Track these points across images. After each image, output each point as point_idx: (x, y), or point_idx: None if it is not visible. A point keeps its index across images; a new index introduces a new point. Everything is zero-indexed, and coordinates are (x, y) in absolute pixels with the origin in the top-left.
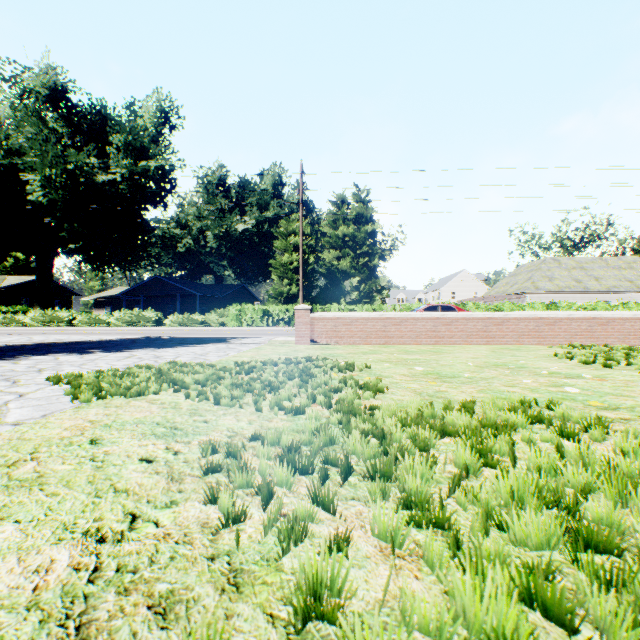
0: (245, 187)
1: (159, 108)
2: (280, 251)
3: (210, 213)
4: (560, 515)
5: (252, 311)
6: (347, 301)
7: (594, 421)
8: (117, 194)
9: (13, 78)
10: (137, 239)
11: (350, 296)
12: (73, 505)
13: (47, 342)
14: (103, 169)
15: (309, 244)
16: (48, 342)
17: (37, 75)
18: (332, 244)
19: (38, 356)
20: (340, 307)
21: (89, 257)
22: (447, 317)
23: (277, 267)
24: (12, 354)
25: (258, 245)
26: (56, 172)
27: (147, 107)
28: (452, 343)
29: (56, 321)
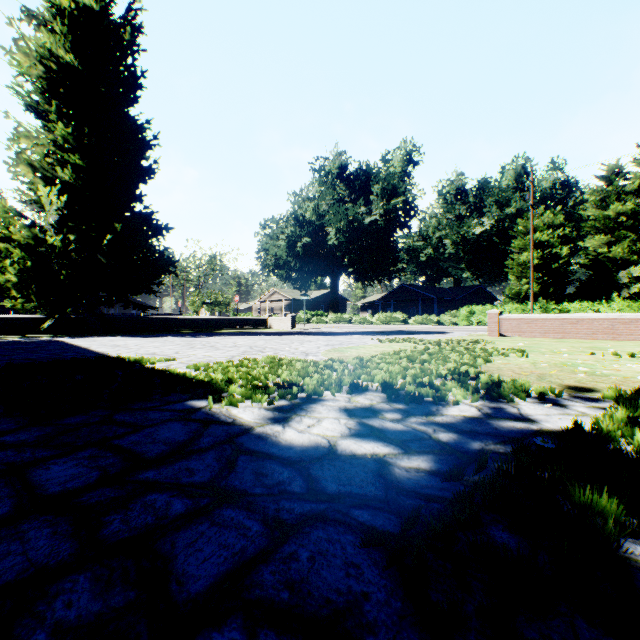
0: (483, 188)
1: (404, 154)
2: (517, 250)
3: (447, 223)
4: (459, 350)
5: (480, 312)
6: (622, 296)
7: (518, 349)
8: (376, 229)
9: (320, 168)
10: (389, 258)
11: (627, 290)
12: (389, 348)
13: (351, 331)
14: (367, 213)
15: (561, 234)
16: (351, 331)
17: (332, 163)
18: (598, 228)
19: (356, 335)
20: (581, 306)
21: (359, 276)
22: (625, 317)
23: (513, 267)
24: (346, 334)
25: (496, 244)
26: (343, 225)
27: (396, 157)
28: (631, 339)
29: (342, 321)
